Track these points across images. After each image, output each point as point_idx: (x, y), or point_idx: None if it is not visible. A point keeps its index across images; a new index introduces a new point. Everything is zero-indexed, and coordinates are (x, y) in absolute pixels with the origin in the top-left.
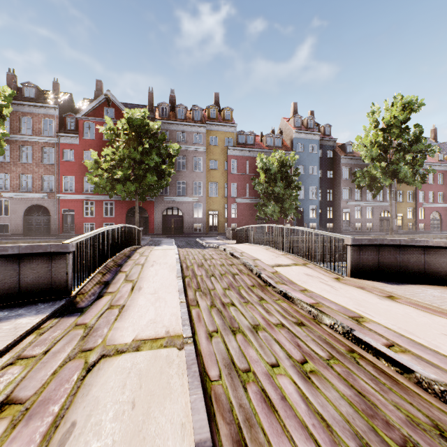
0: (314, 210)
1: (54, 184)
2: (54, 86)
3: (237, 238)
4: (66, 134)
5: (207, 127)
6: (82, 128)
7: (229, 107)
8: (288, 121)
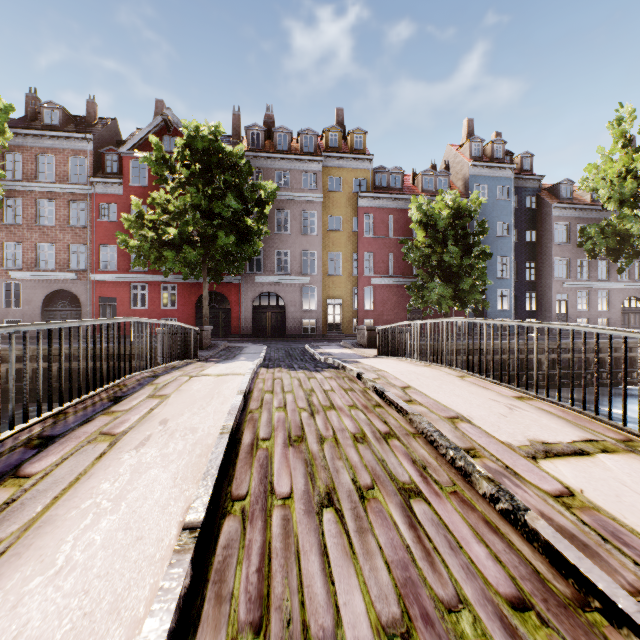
0: (504, 297)
1: (87, 257)
2: (88, 107)
3: (379, 346)
4: (103, 179)
5: (325, 162)
6: (129, 169)
7: (360, 128)
8: (458, 150)
